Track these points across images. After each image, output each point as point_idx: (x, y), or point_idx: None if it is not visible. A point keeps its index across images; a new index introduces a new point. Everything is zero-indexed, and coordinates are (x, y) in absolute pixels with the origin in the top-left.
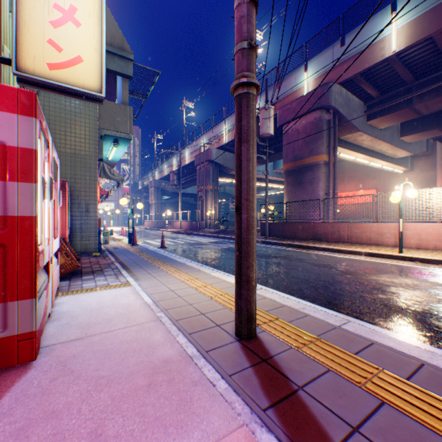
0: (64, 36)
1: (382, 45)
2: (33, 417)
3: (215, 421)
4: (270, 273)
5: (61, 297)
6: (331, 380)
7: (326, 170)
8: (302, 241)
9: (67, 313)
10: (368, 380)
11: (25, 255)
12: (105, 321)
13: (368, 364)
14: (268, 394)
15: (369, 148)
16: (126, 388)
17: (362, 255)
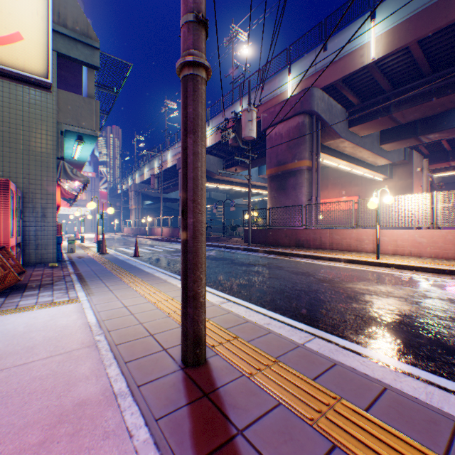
0: None
1: (362, 52)
2: None
3: None
4: (245, 283)
5: None
6: (280, 417)
7: (309, 175)
8: (284, 248)
9: None
10: (322, 415)
11: None
12: (24, 350)
13: (326, 392)
14: (197, 444)
15: (351, 155)
16: (7, 451)
17: (341, 261)
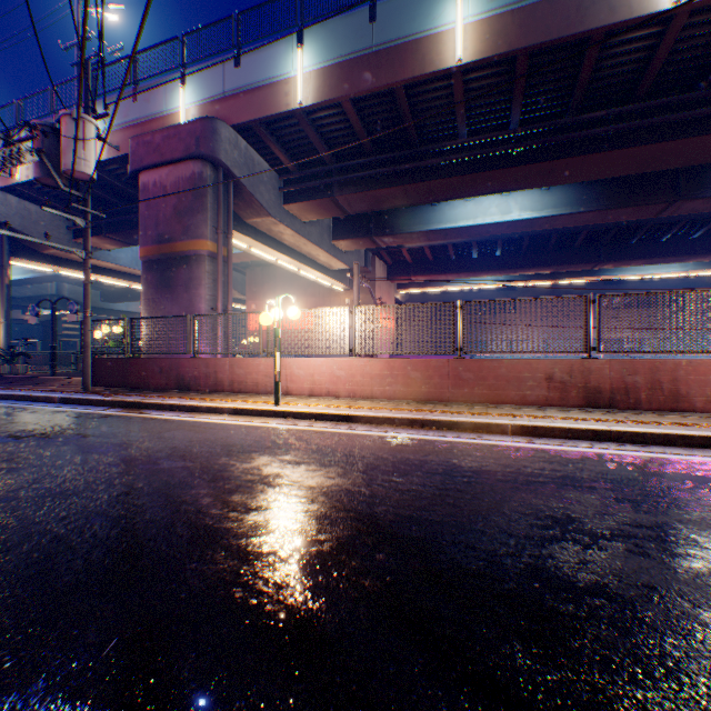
0: None
1: (288, 89)
2: None
3: None
4: None
5: None
6: None
7: (215, 268)
8: (155, 393)
9: None
10: None
11: None
12: None
13: None
14: None
15: (296, 249)
16: None
17: (227, 413)
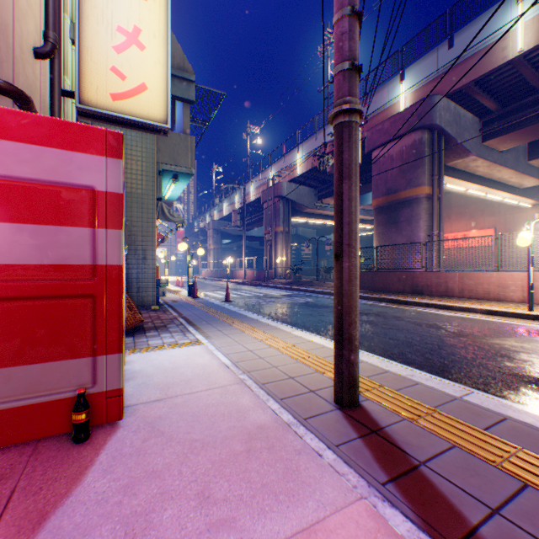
0: (128, 62)
1: (504, 44)
2: (135, 475)
3: (329, 492)
4: (362, 334)
5: (129, 354)
6: (458, 457)
7: (428, 205)
8: (397, 295)
9: (140, 372)
10: (504, 460)
11: (113, 307)
12: (183, 382)
13: (502, 441)
14: (384, 467)
15: (486, 176)
16: (223, 453)
17: (478, 313)
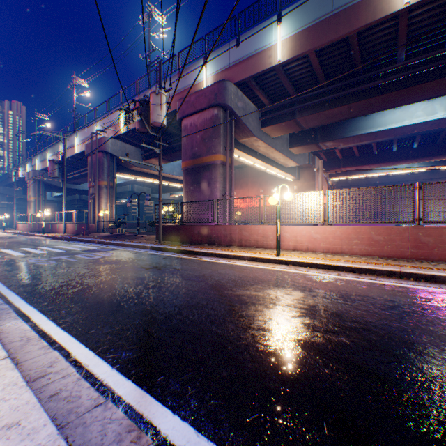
0: None
1: (270, 53)
2: None
3: None
4: (109, 300)
5: None
6: None
7: (224, 170)
8: (196, 245)
9: None
10: None
11: None
12: None
13: None
14: None
15: (266, 155)
16: None
17: (246, 259)
